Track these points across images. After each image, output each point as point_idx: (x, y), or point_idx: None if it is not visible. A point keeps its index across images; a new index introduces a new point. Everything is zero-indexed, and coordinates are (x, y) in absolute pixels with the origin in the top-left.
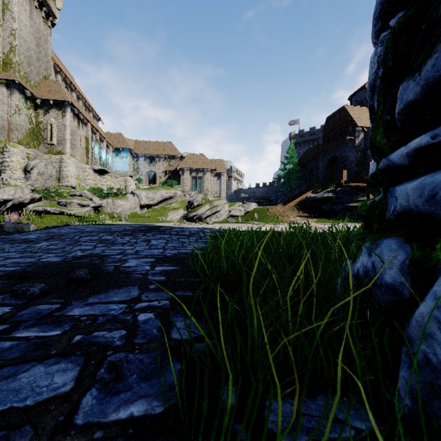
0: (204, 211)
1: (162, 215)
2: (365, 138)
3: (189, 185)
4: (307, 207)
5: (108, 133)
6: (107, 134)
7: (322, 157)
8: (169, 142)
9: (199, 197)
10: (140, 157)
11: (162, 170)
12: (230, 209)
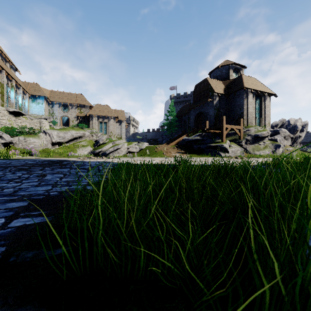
0: (108, 148)
1: (72, 151)
2: (219, 101)
3: (96, 128)
4: (183, 146)
5: (25, 82)
6: (23, 83)
7: (192, 112)
8: (80, 94)
9: (104, 137)
10: (55, 104)
11: (74, 116)
12: (128, 147)
